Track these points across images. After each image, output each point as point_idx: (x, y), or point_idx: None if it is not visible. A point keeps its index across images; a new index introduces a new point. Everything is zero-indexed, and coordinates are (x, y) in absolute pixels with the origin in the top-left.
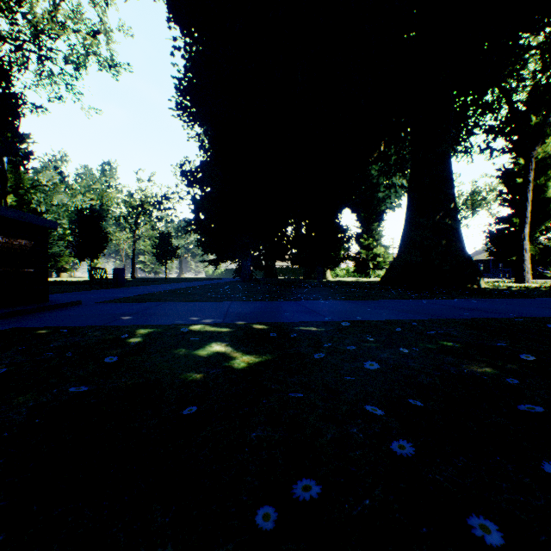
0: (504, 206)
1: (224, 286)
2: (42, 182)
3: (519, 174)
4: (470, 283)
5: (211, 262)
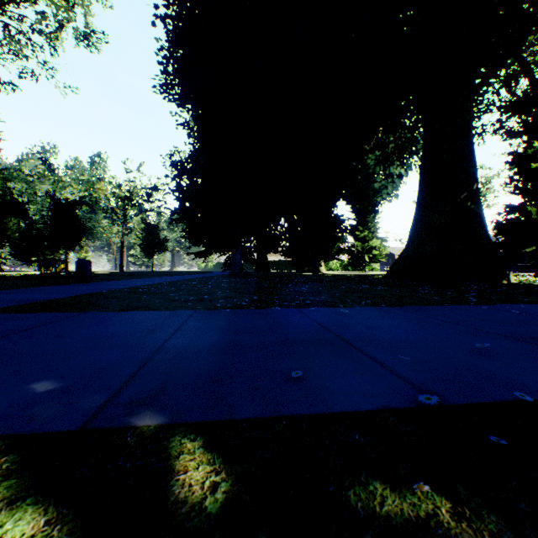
0: (515, 193)
1: (208, 281)
2: (25, 172)
3: (533, 158)
4: (498, 278)
5: (198, 254)
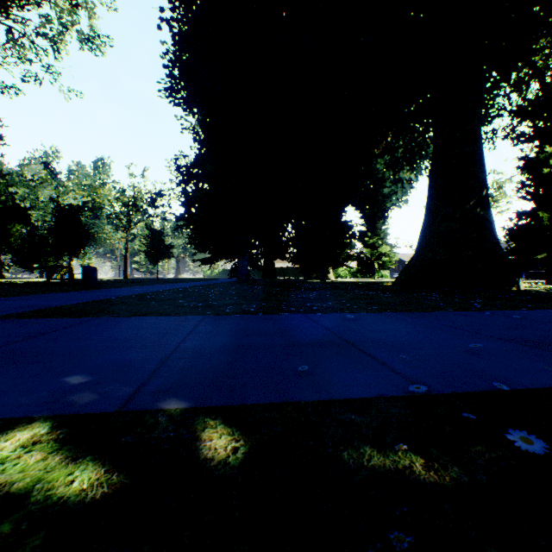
0: (527, 199)
1: (214, 288)
2: (27, 177)
3: (545, 163)
4: (508, 285)
5: (204, 261)
